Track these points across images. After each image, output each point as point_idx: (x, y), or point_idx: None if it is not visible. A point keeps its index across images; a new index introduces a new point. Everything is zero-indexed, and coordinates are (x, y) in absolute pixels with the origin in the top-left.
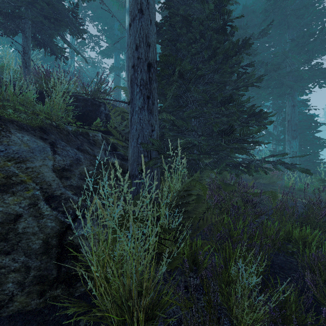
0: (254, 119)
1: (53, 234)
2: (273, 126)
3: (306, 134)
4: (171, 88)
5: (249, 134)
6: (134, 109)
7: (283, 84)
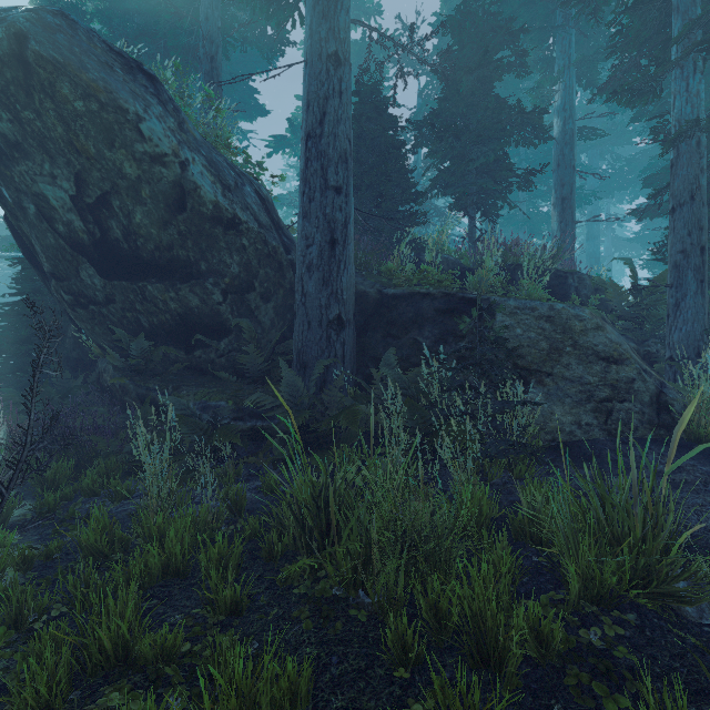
0: None
1: (653, 394)
2: None
3: None
4: None
5: None
6: (684, 294)
7: None
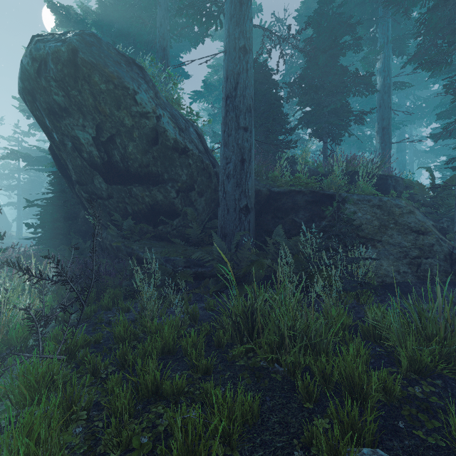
0: None
1: (447, 254)
2: None
3: None
4: None
5: None
6: None
7: None
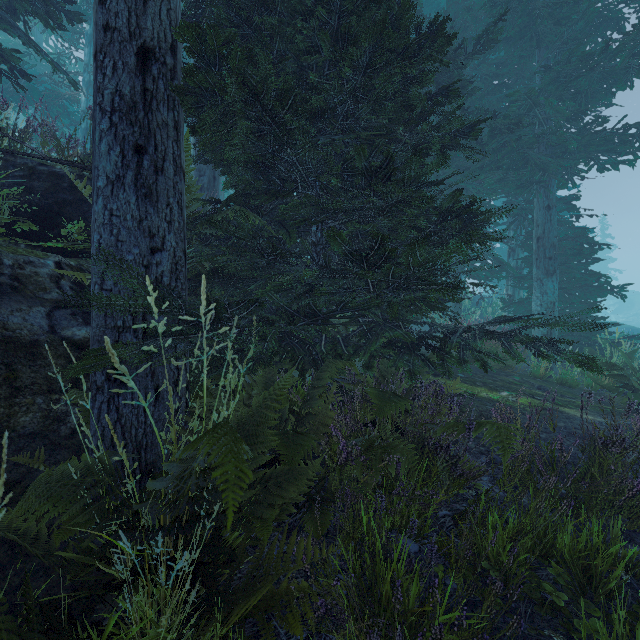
0: (458, 225)
1: None
2: (509, 248)
3: (574, 267)
4: (232, 135)
5: (432, 264)
6: (94, 183)
7: (529, 162)
